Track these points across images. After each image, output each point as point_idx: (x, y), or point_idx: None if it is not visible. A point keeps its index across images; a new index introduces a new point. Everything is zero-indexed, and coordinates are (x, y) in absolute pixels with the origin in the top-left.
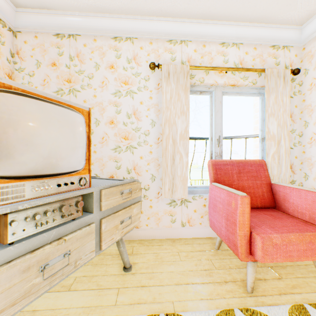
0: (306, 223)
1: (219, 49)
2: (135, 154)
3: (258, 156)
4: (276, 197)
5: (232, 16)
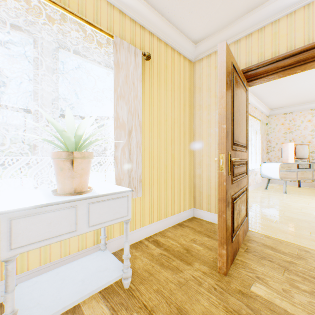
0: None
1: None
2: None
3: None
4: None
5: None
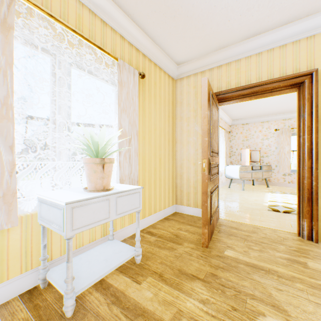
0: None
1: None
2: (269, 158)
3: None
4: None
5: None
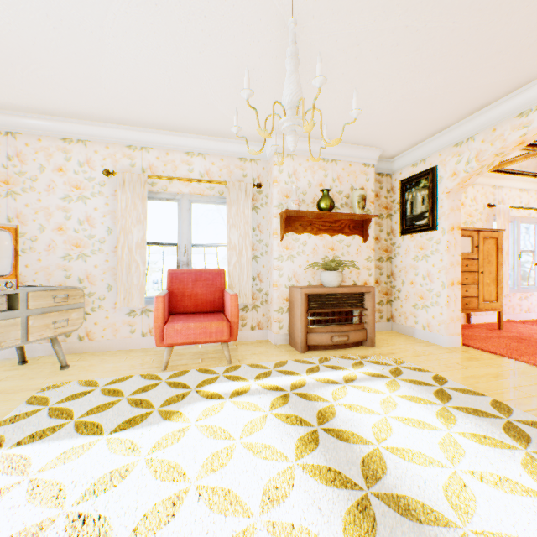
0: (222, 318)
1: (184, 158)
2: (89, 262)
3: None
4: (224, 302)
5: (190, 130)
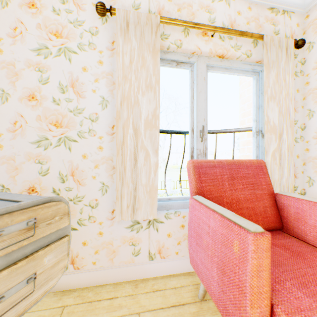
0: None
1: (203, 1)
2: (74, 150)
3: (245, 156)
4: (284, 214)
5: None
